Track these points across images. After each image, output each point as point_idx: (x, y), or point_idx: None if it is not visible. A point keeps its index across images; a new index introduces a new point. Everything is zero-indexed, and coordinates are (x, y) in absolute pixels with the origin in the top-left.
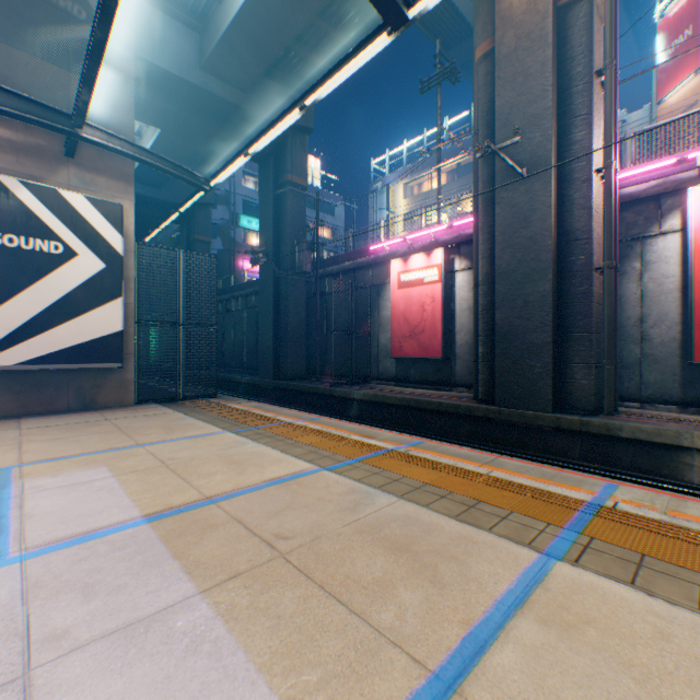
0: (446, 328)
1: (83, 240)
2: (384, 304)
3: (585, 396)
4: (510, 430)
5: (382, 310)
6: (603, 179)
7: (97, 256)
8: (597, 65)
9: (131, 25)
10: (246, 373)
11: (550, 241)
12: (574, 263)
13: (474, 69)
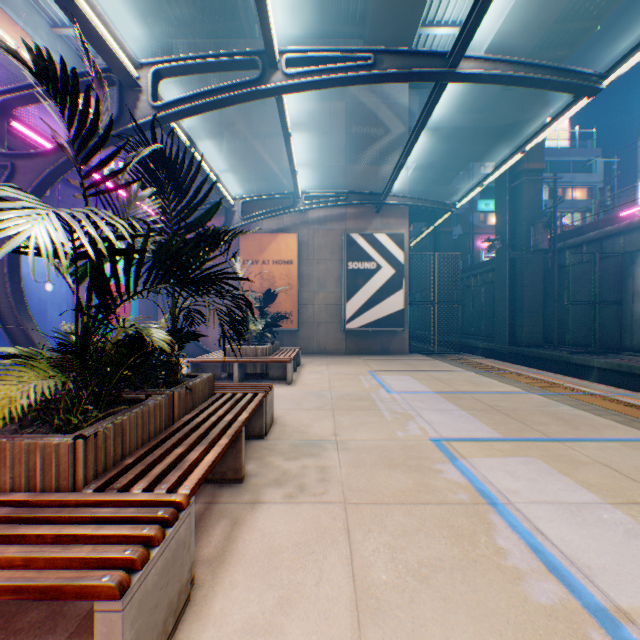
0: None
1: (384, 259)
2: (638, 271)
3: None
4: None
5: (635, 277)
6: None
7: (390, 267)
8: None
9: (406, 121)
10: (482, 340)
11: None
12: None
13: None
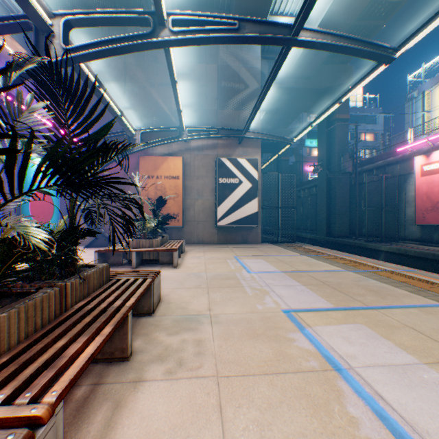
0: None
1: (244, 176)
2: (409, 187)
3: None
4: None
5: (407, 191)
6: None
7: (248, 182)
8: None
9: (259, 80)
10: (309, 233)
11: None
12: None
13: None
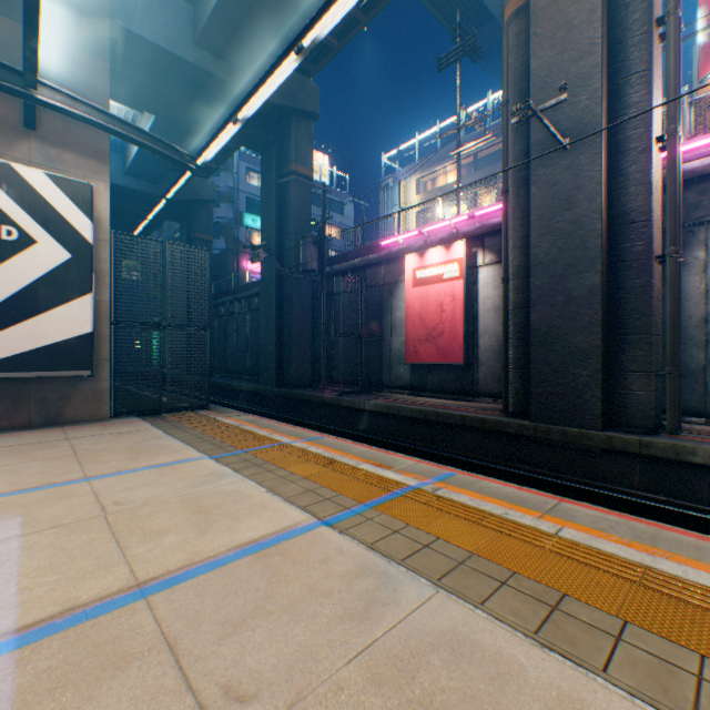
0: (468, 331)
1: (43, 224)
2: (397, 304)
3: (644, 411)
4: (549, 450)
5: (395, 310)
6: (665, 149)
7: (61, 244)
8: (656, 13)
9: None
10: (249, 380)
11: (600, 224)
12: (630, 250)
13: (502, 31)
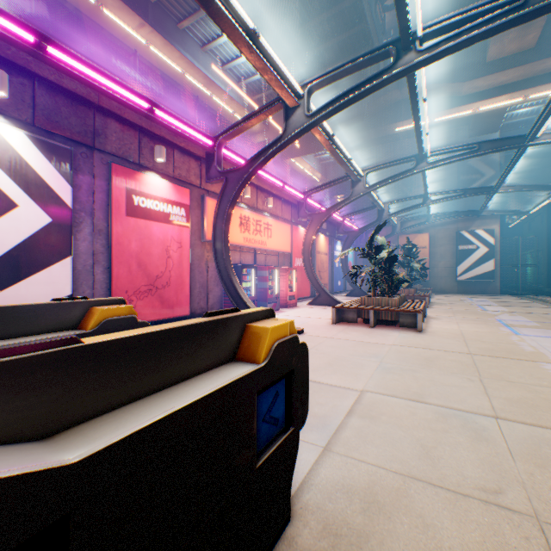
0: None
1: (480, 243)
2: None
3: None
4: None
5: None
6: None
7: (484, 247)
8: None
9: (496, 164)
10: None
11: None
12: None
13: None
